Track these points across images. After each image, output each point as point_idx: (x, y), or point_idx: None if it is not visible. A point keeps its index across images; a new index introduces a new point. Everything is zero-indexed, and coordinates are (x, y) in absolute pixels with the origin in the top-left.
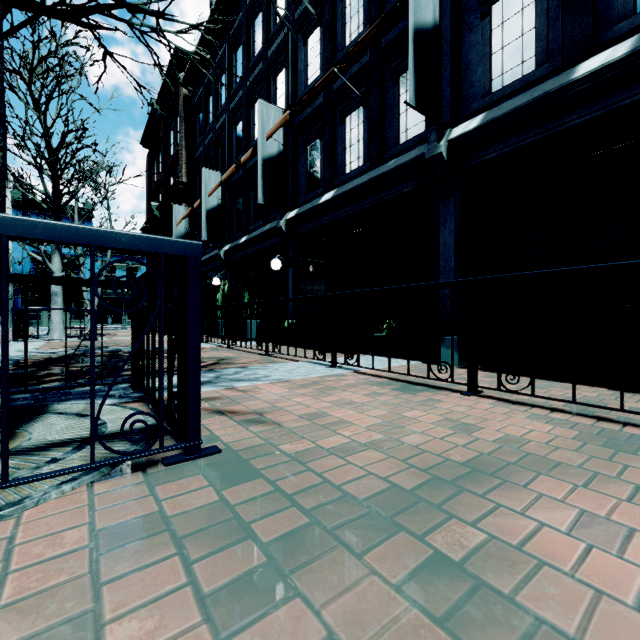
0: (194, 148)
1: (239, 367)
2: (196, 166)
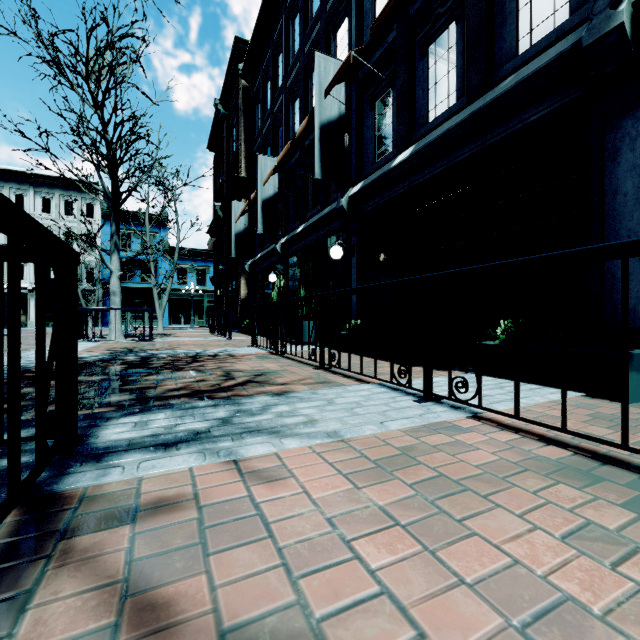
0: (253, 141)
1: (274, 394)
2: (255, 159)
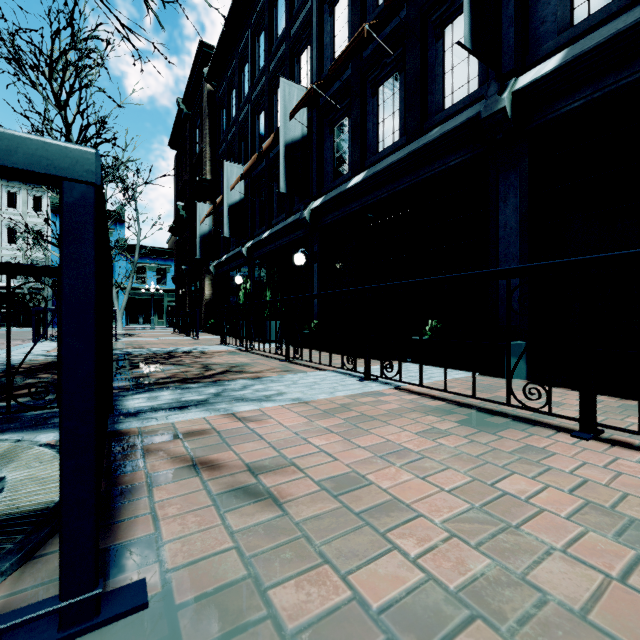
0: (218, 144)
1: (250, 378)
2: (220, 162)
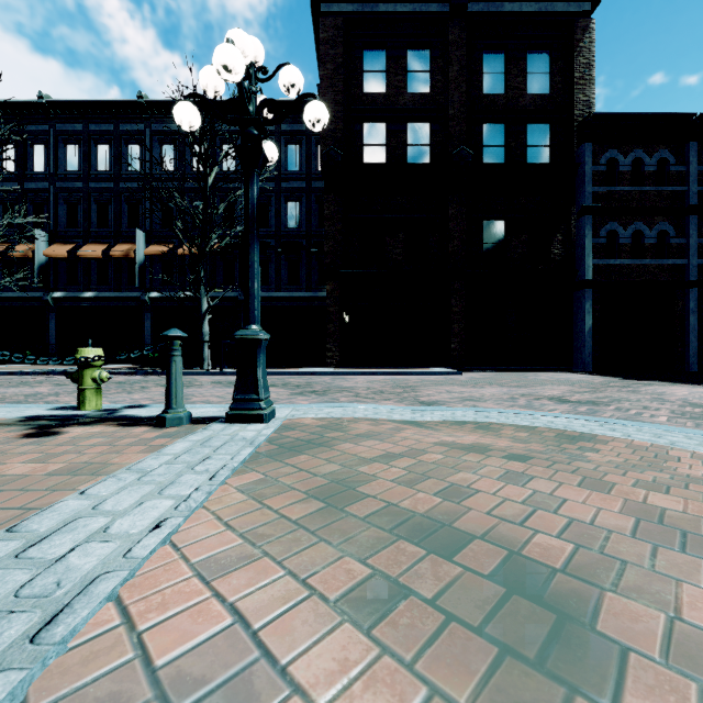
0: None
1: None
2: None
